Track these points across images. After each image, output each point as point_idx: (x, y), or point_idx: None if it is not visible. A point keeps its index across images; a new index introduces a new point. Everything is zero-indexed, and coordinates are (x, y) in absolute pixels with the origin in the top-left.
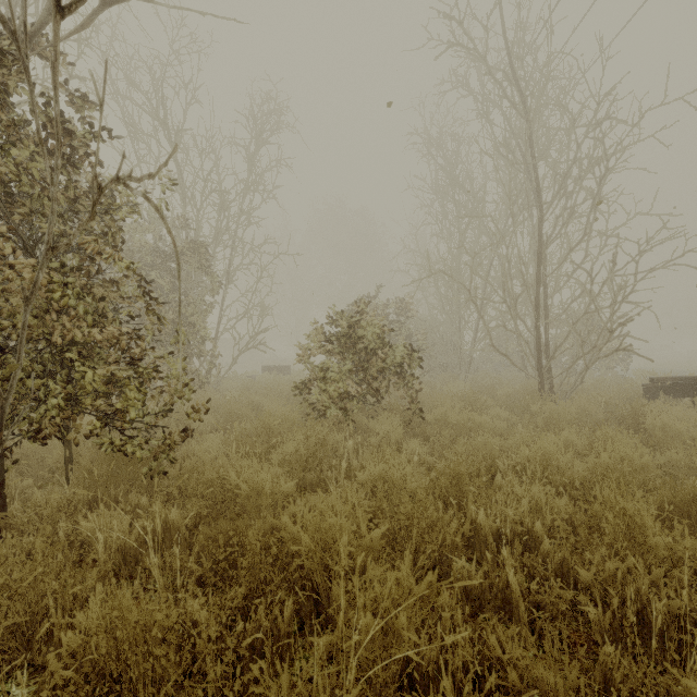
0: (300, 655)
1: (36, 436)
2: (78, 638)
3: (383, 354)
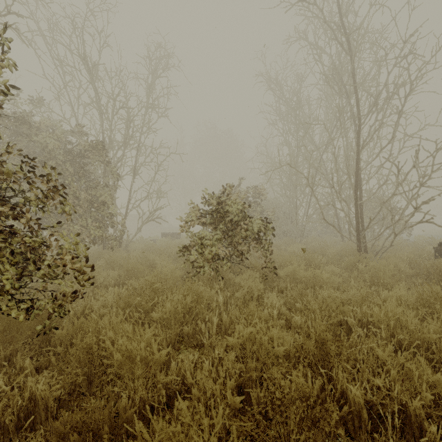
0: None
1: None
2: None
3: (246, 225)
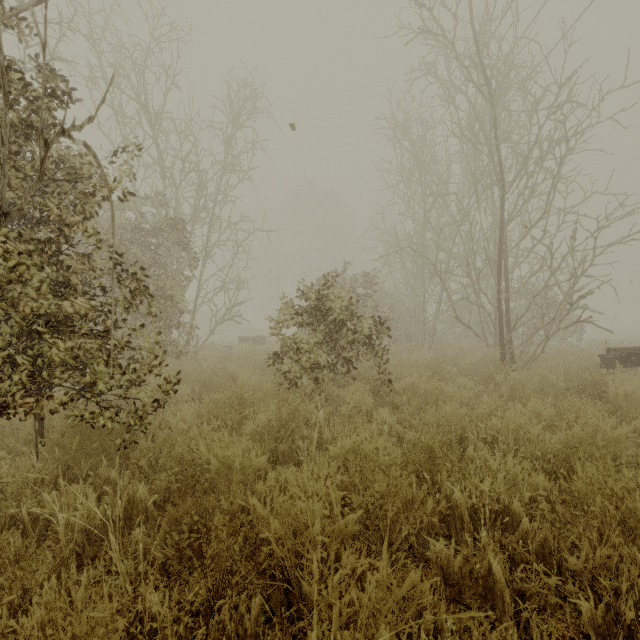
0: None
1: None
2: None
3: (353, 326)
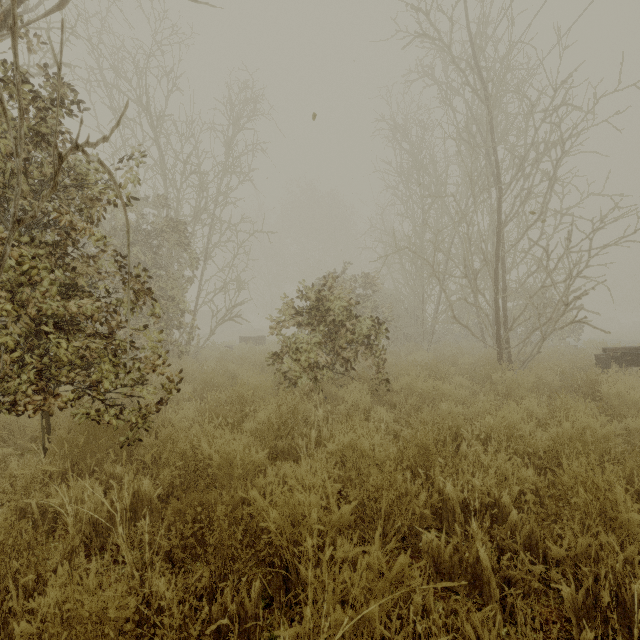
0: (268, 634)
1: (10, 408)
2: (34, 627)
3: (352, 326)
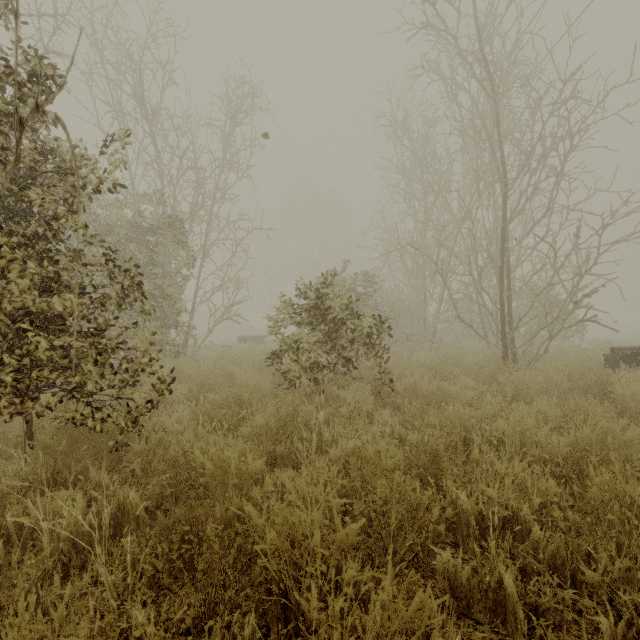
0: None
1: None
2: None
3: (354, 325)
